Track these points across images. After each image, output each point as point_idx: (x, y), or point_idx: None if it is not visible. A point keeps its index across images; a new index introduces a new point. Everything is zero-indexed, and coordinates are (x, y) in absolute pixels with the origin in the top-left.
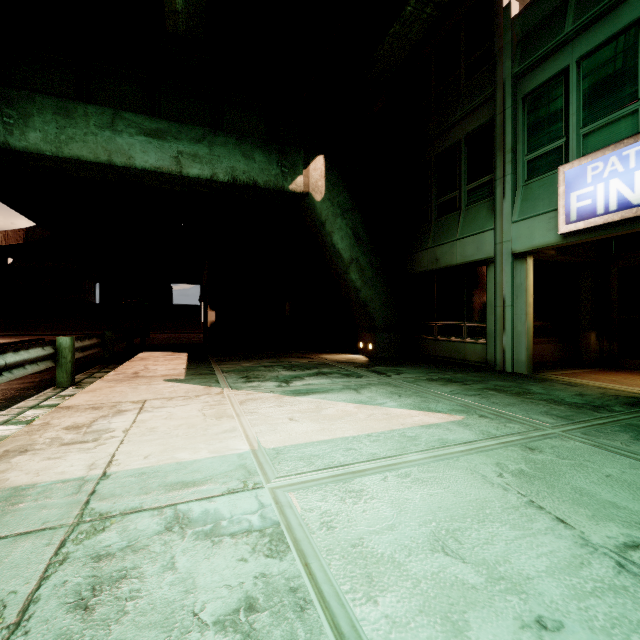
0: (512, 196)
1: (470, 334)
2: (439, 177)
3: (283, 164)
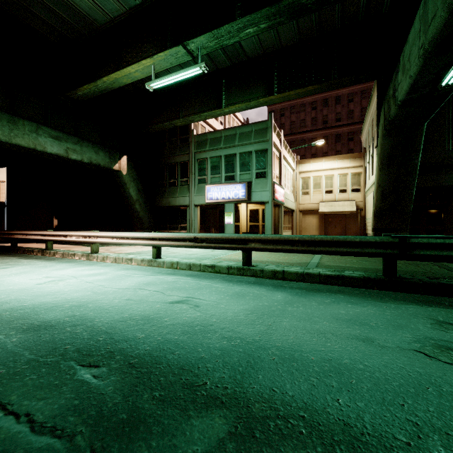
0: (194, 188)
1: (181, 229)
2: (170, 172)
3: (111, 158)
